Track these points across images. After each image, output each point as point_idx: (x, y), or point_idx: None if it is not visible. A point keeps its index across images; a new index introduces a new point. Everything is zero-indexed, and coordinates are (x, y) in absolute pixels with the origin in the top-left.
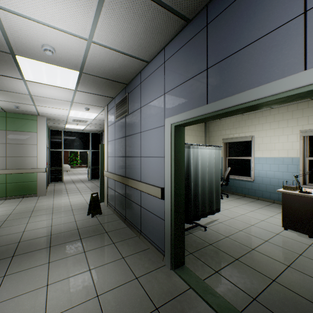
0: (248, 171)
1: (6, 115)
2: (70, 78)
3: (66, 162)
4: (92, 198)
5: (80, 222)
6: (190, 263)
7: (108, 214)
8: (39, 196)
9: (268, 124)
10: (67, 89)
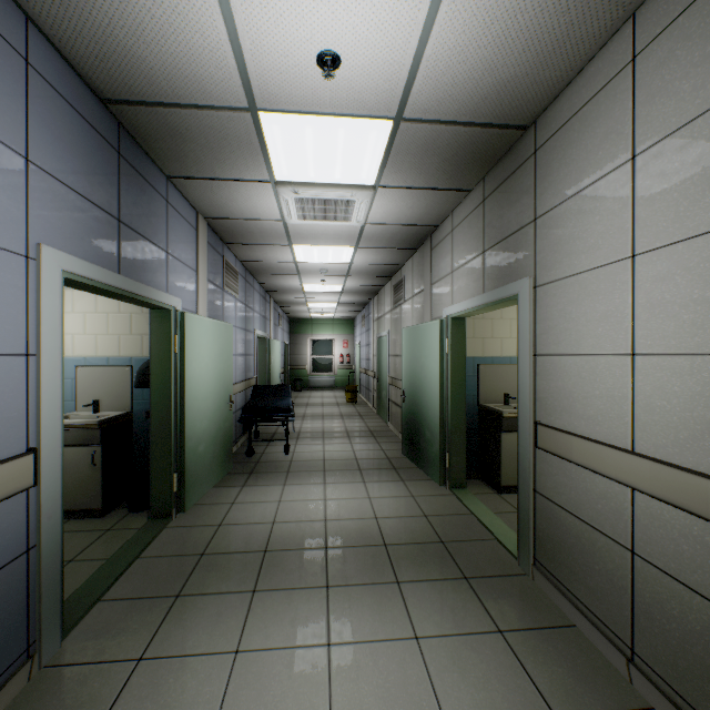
0: None
1: None
2: None
3: None
4: None
5: None
6: None
7: None
8: None
9: None
10: None
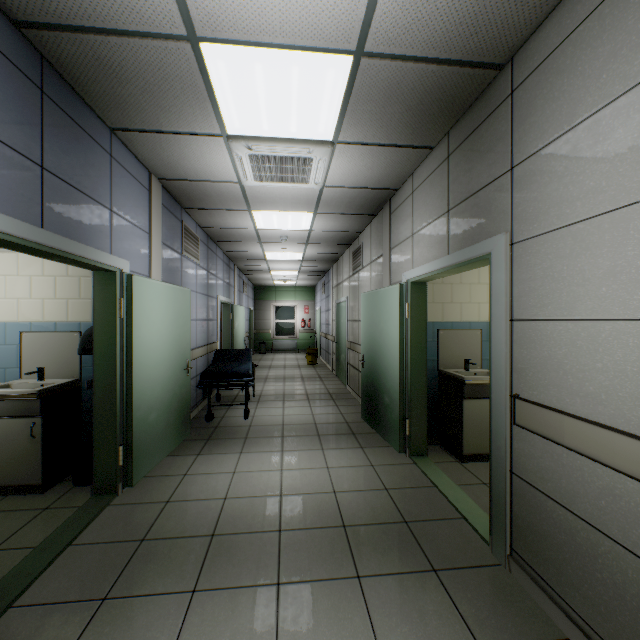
0: None
1: None
2: None
3: None
4: None
5: None
6: None
7: None
8: None
9: None
10: None
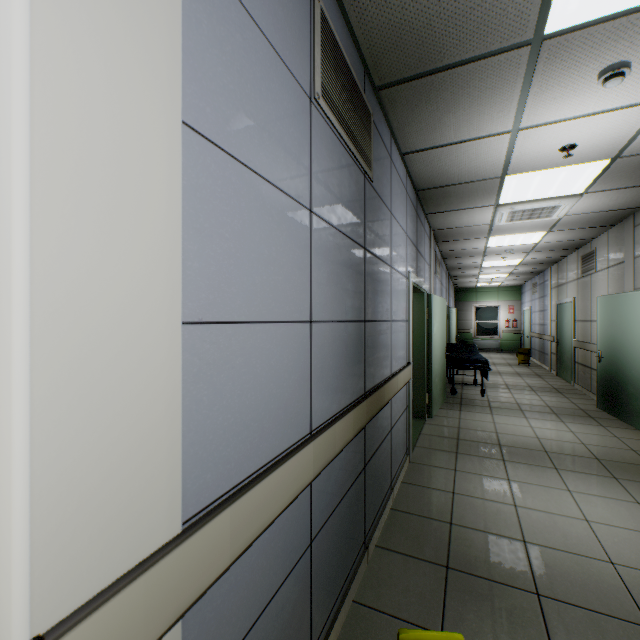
0: None
1: None
2: None
3: None
4: None
5: None
6: None
7: None
8: None
9: None
10: None
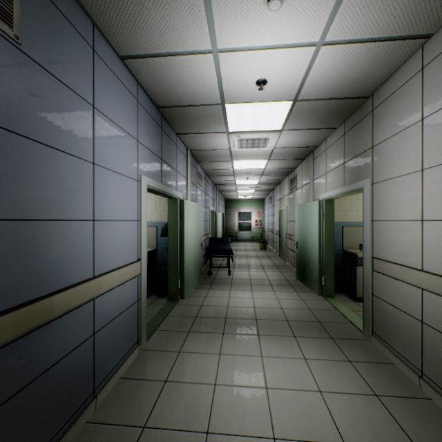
0: None
1: None
2: None
3: None
4: None
5: None
6: None
7: None
8: None
9: None
10: None
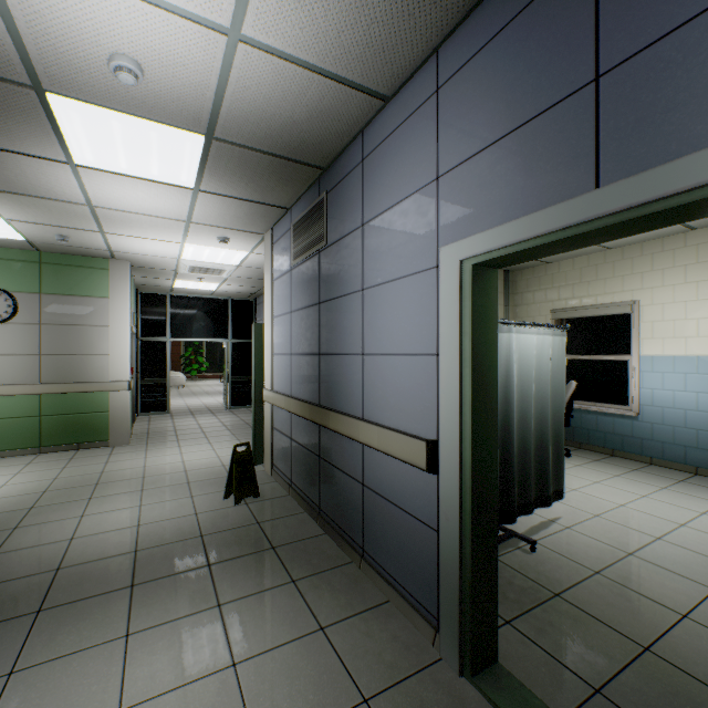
0: (622, 391)
1: (40, 258)
2: (183, 154)
3: (177, 367)
4: (235, 457)
5: (207, 518)
6: (512, 656)
7: (274, 496)
8: (114, 447)
9: (679, 272)
10: (177, 187)
